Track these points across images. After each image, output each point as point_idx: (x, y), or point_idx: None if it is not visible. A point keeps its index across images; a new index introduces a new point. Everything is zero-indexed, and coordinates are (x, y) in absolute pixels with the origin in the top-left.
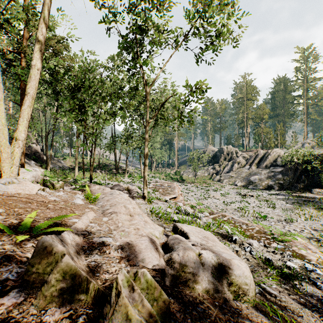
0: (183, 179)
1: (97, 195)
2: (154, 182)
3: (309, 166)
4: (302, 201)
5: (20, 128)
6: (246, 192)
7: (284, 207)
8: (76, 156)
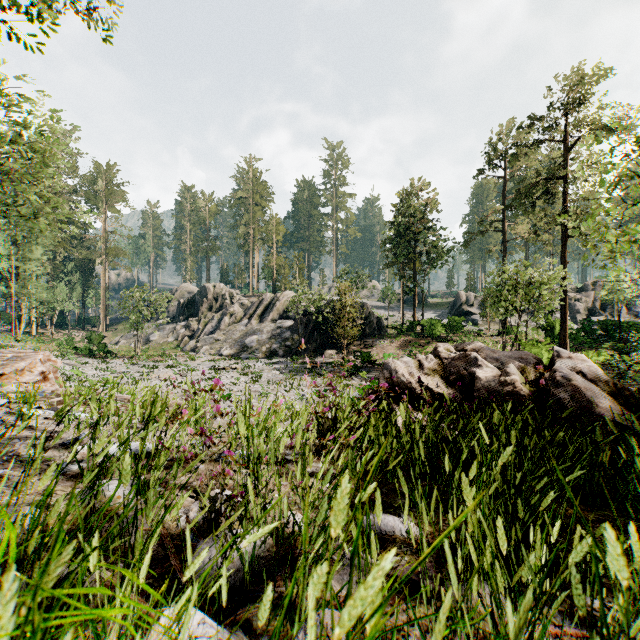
0: (108, 350)
1: None
2: None
3: (321, 317)
4: (304, 369)
5: None
6: (231, 363)
7: (274, 379)
8: None
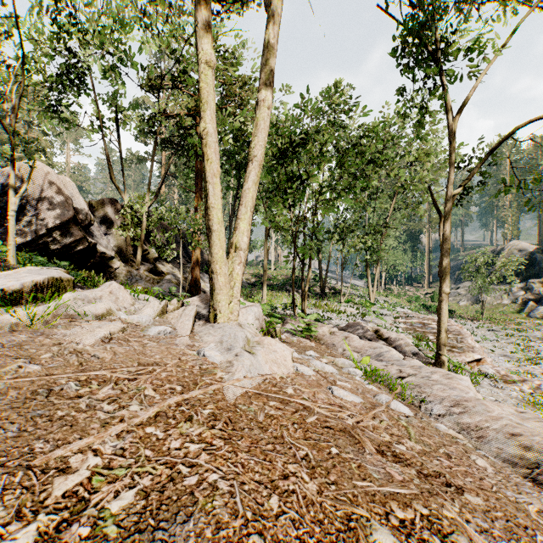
0: (450, 310)
1: (366, 362)
2: (403, 316)
3: None
4: None
5: (241, 226)
6: None
7: None
8: (265, 267)
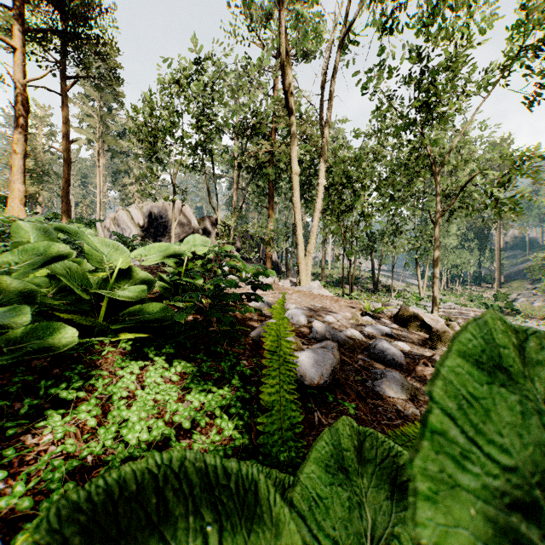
0: (515, 309)
1: None
2: (446, 308)
3: None
4: None
5: (311, 242)
6: None
7: None
8: (322, 265)
